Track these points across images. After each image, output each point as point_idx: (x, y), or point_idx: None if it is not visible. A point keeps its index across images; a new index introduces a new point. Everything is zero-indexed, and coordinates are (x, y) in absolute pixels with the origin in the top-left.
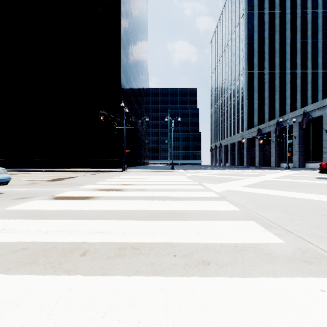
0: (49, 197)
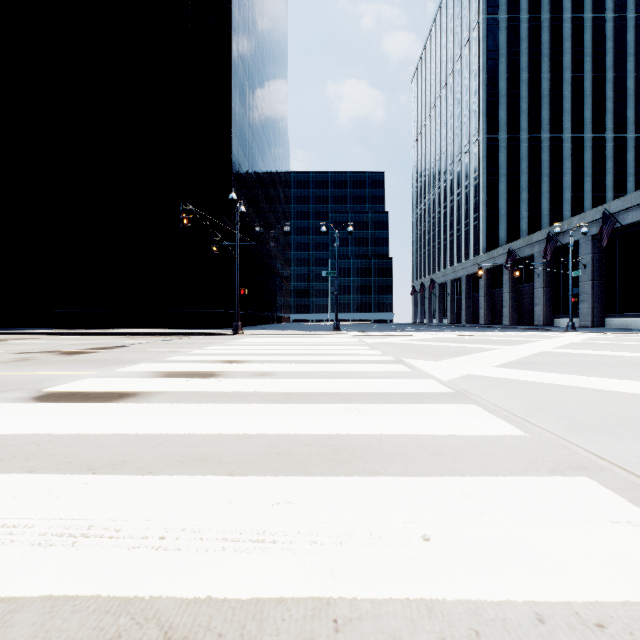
0: (25, 396)
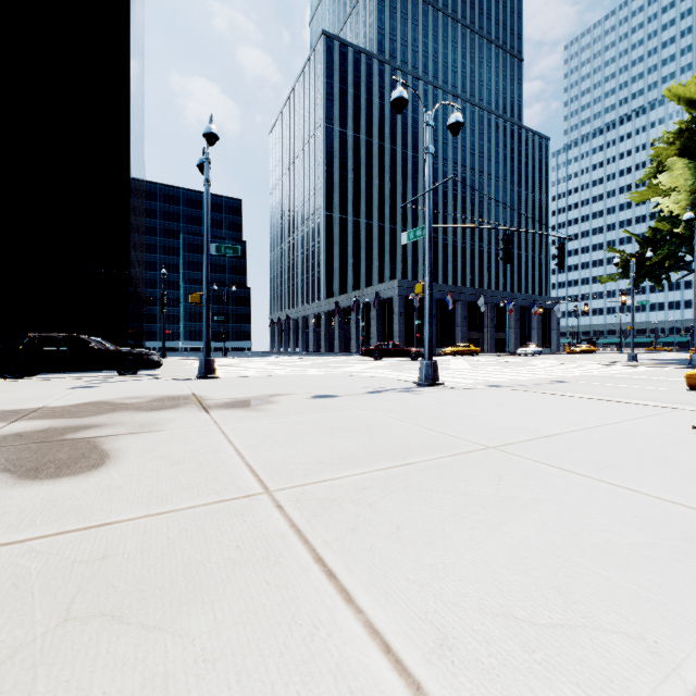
0: None
